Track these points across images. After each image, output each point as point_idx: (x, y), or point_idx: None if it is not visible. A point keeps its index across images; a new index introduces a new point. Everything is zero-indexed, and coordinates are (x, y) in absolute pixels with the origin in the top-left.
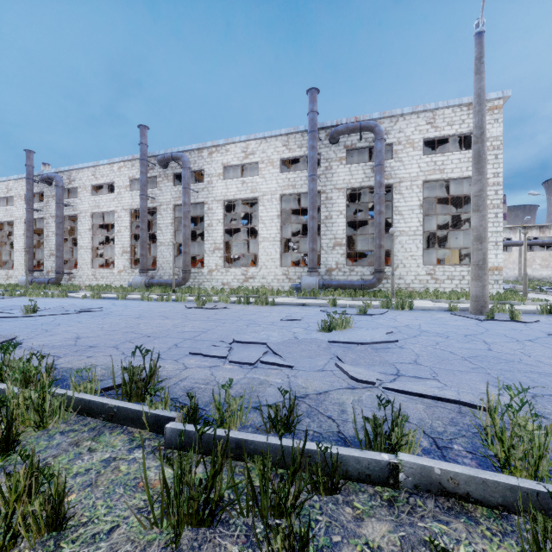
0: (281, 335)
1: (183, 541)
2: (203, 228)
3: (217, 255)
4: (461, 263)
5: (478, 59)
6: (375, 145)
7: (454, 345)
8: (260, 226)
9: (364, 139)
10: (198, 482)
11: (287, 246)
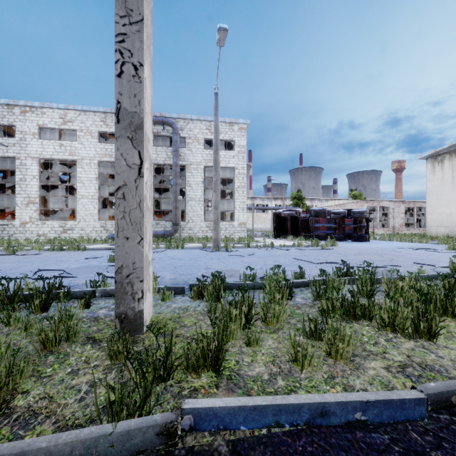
0: (79, 266)
1: (1, 315)
2: (14, 178)
3: (32, 209)
4: (231, 220)
5: (215, 107)
6: (173, 136)
7: (179, 262)
8: (79, 185)
9: (166, 130)
10: (7, 298)
11: (111, 202)
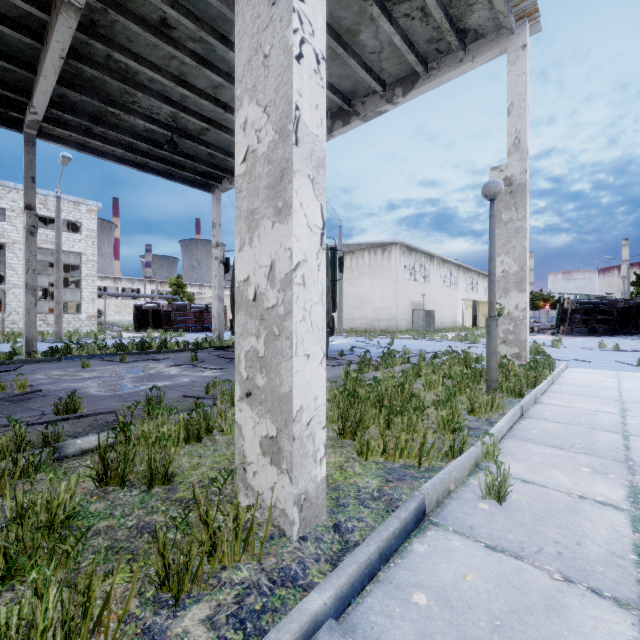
0: None
1: None
2: None
3: None
4: (77, 311)
5: (58, 210)
6: None
7: None
8: None
9: None
10: None
11: None
